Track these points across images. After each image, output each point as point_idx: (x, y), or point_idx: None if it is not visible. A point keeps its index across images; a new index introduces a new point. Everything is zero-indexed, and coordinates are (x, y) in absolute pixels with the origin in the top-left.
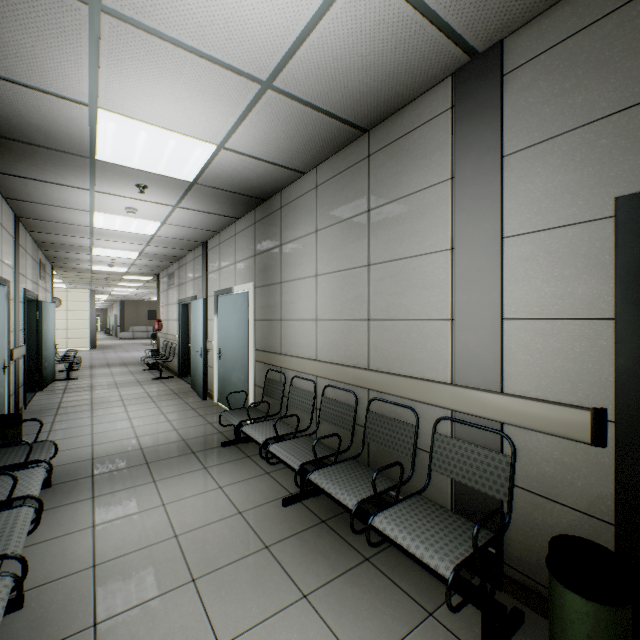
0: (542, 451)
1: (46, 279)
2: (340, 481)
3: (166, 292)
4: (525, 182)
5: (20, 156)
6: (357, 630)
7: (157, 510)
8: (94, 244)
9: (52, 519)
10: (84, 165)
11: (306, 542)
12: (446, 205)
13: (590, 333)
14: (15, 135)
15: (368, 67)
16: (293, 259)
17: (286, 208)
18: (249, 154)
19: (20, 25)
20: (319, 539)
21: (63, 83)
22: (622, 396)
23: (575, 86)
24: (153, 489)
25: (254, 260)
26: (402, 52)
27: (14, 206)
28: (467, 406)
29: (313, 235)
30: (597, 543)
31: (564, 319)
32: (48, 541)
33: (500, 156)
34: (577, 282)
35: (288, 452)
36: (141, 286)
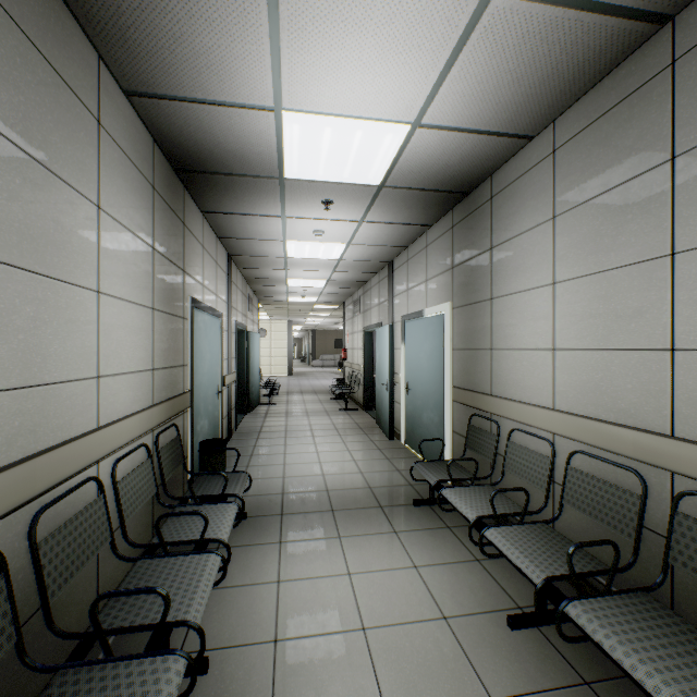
0: None
1: (253, 312)
2: (634, 640)
3: (351, 320)
4: None
5: (224, 191)
6: None
7: (342, 580)
8: (288, 275)
9: (243, 559)
10: (274, 188)
11: None
12: None
13: None
14: (218, 168)
15: None
16: (511, 264)
17: (499, 196)
18: (452, 126)
19: (205, 21)
20: None
21: (249, 87)
22: None
23: None
24: (338, 548)
25: (451, 274)
26: None
27: (226, 245)
28: None
29: (547, 224)
30: None
31: None
32: (237, 587)
33: None
34: None
35: (517, 548)
36: (329, 315)
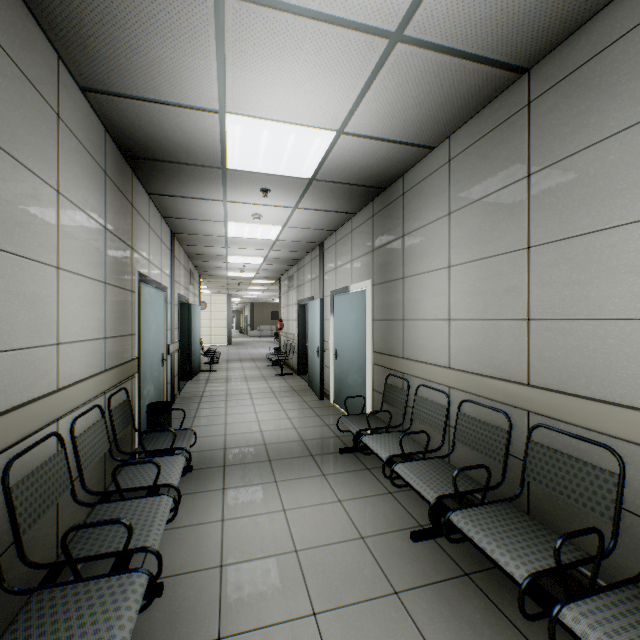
0: None
1: (195, 285)
2: (495, 533)
3: (286, 294)
4: None
5: (170, 176)
6: None
7: (278, 515)
8: (228, 252)
9: (190, 505)
10: (217, 176)
11: (446, 600)
12: None
13: None
14: (165, 156)
15: None
16: (418, 250)
17: (409, 193)
18: (370, 135)
19: (160, 38)
20: (463, 600)
21: (197, 93)
22: None
23: None
24: (274, 490)
25: (372, 256)
26: None
27: (170, 224)
28: None
29: (444, 219)
30: None
31: None
32: (186, 527)
33: None
34: None
35: (418, 477)
36: (266, 289)
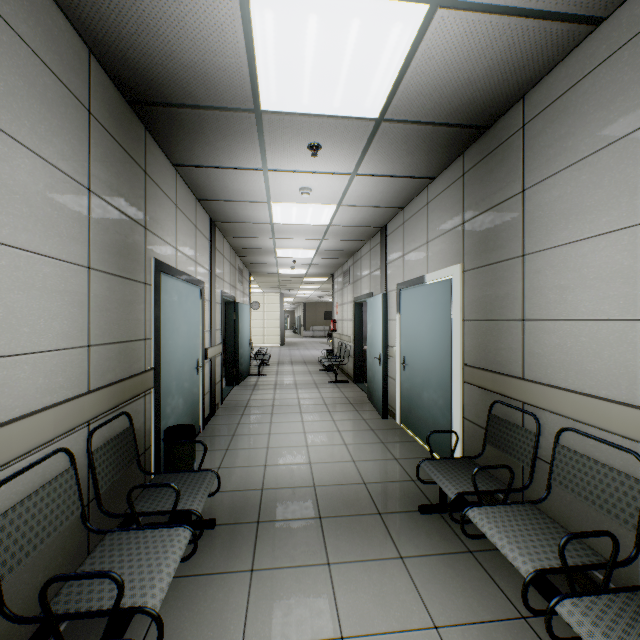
0: None
1: (243, 283)
2: None
3: (340, 291)
4: None
5: (192, 133)
6: None
7: None
8: (276, 245)
9: (199, 601)
10: (251, 127)
11: None
12: None
13: None
14: (178, 96)
15: None
16: (558, 207)
17: (537, 120)
18: (488, 3)
19: None
20: None
21: None
22: None
23: None
24: (326, 584)
25: (461, 230)
26: None
27: (207, 209)
28: None
29: (628, 139)
30: None
31: None
32: None
33: None
34: None
35: None
36: (318, 288)
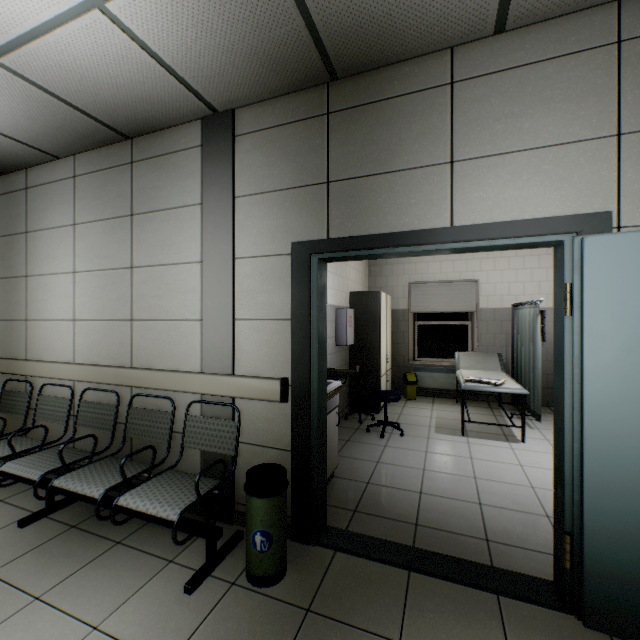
0: (258, 413)
1: None
2: (90, 478)
3: None
4: (248, 220)
5: None
6: (96, 601)
7: None
8: None
9: None
10: None
11: (48, 551)
12: (198, 225)
13: (282, 329)
14: None
15: (119, 86)
16: (44, 251)
17: (34, 190)
18: None
19: None
20: (65, 544)
21: None
22: (295, 368)
23: (274, 162)
24: None
25: None
26: (152, 87)
27: None
28: (211, 389)
29: (71, 228)
30: (276, 463)
31: (269, 320)
32: None
33: (233, 196)
34: (275, 295)
35: (28, 466)
36: None
